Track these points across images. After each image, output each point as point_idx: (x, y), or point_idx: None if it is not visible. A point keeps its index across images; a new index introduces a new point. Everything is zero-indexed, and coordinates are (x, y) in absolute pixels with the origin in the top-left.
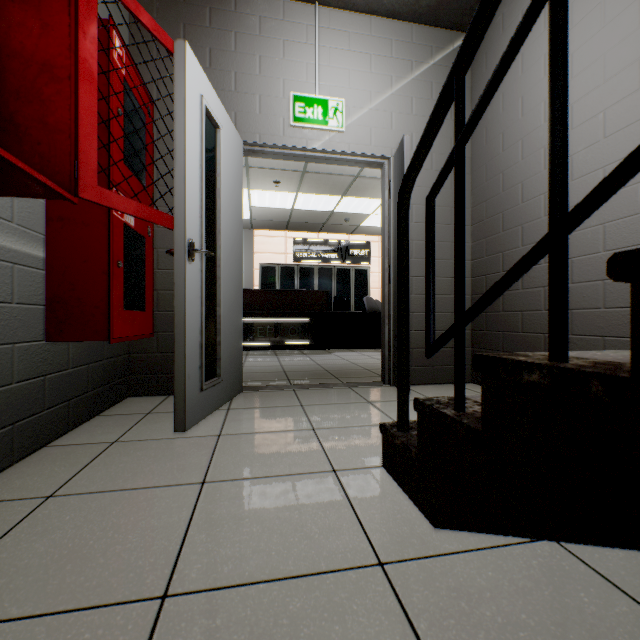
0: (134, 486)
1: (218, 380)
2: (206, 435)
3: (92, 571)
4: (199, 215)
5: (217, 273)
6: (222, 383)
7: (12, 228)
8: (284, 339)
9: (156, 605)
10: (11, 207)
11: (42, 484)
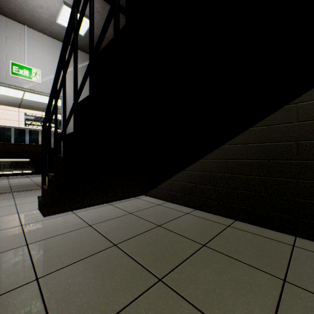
0: None
1: None
2: None
3: None
4: None
5: None
6: None
7: None
8: (15, 170)
9: None
10: None
11: None
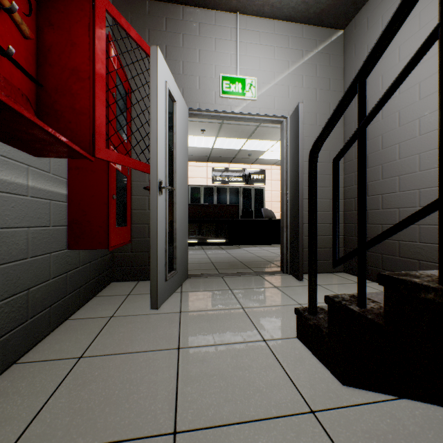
0: (133, 350)
1: (175, 272)
2: (171, 312)
3: (123, 413)
4: (164, 162)
5: (174, 200)
6: (177, 274)
7: (50, 177)
8: (208, 238)
9: (171, 439)
10: (49, 163)
11: (73, 348)
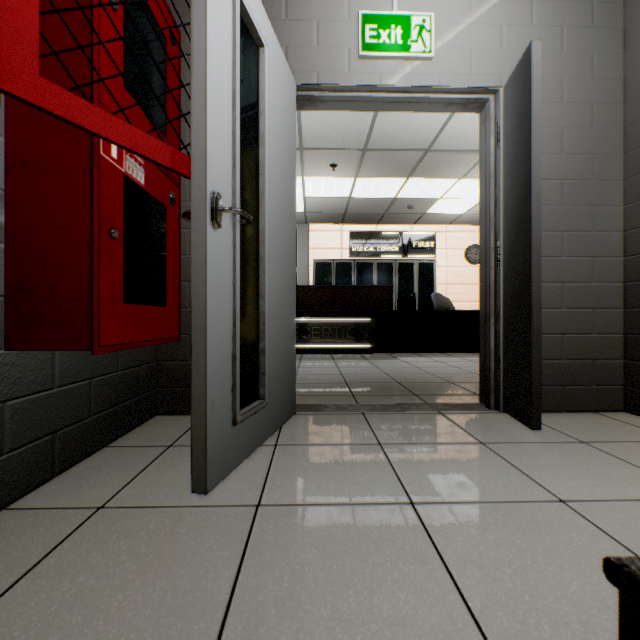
0: None
1: (261, 404)
2: (237, 503)
3: None
4: (231, 160)
5: (260, 252)
6: (267, 407)
7: None
8: (341, 341)
9: None
10: None
11: None
